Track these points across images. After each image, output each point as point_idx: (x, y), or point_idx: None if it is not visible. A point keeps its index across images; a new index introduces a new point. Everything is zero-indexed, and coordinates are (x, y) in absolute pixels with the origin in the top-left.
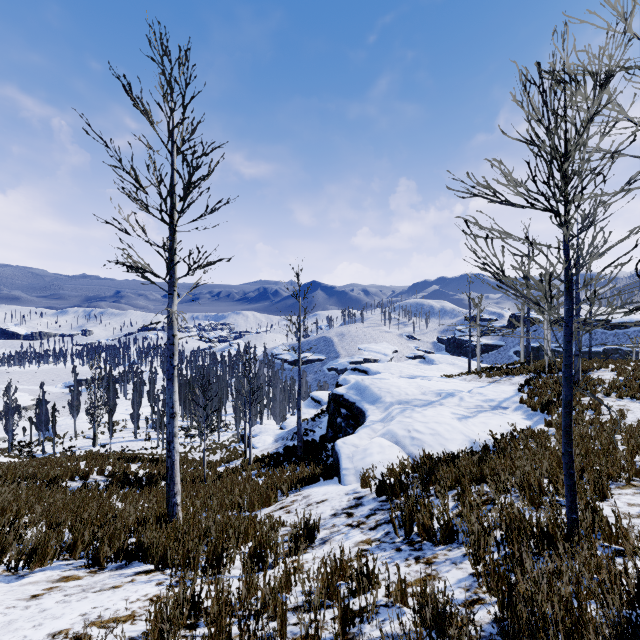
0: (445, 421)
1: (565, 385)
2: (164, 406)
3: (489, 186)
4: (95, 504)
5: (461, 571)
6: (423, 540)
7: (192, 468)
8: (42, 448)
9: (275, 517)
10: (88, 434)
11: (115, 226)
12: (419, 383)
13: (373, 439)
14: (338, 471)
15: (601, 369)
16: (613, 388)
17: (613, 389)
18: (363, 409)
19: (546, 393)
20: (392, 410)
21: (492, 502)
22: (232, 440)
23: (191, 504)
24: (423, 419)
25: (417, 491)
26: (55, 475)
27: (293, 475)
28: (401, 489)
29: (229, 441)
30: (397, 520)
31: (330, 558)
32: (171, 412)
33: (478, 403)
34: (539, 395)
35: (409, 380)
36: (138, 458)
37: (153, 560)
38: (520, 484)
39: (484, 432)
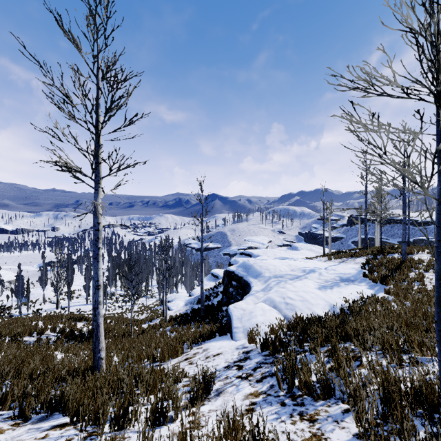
0: (310, 290)
1: (438, 259)
2: (107, 280)
3: (367, 79)
4: (38, 357)
5: (344, 431)
6: (304, 395)
7: (124, 325)
8: (19, 310)
9: (180, 368)
10: (53, 300)
11: (50, 134)
12: (289, 263)
13: (257, 304)
14: (230, 329)
15: (419, 252)
16: (430, 266)
17: (430, 266)
18: (249, 282)
19: (382, 269)
20: (270, 282)
21: (359, 359)
22: (156, 304)
23: (117, 355)
24: (294, 289)
25: (295, 349)
26: (16, 332)
27: (196, 331)
28: (280, 345)
29: (153, 304)
30: (280, 375)
31: (223, 419)
32: (96, 284)
33: (333, 277)
34: (377, 271)
35: (281, 260)
36: (84, 318)
37: (70, 413)
38: (382, 343)
39: (339, 298)
